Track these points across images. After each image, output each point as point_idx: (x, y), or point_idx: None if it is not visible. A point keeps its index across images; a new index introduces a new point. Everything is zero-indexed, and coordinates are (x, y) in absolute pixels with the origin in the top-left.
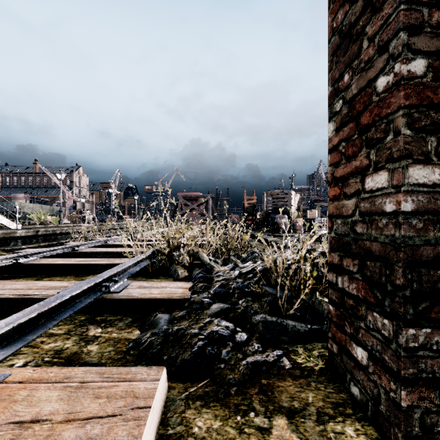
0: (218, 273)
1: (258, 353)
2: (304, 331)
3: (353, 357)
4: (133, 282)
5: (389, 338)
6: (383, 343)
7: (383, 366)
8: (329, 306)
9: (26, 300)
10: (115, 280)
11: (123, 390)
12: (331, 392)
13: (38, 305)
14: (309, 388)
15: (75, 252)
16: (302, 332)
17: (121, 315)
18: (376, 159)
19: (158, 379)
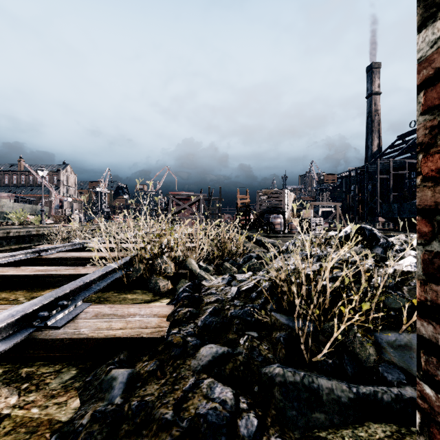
0: (210, 291)
1: None
2: (349, 400)
3: None
4: (89, 307)
5: None
6: None
7: None
8: (423, 386)
9: None
10: (62, 305)
11: None
12: None
13: None
14: None
15: (41, 258)
16: (346, 402)
17: (62, 364)
18: None
19: None
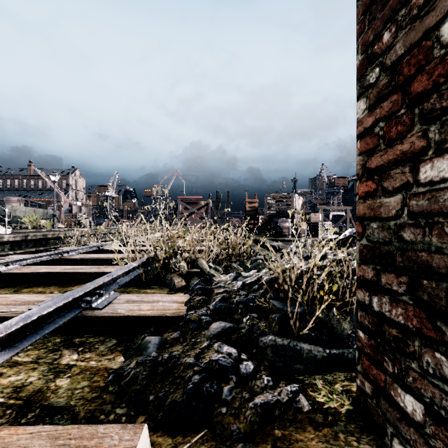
0: (219, 284)
1: (268, 390)
2: (322, 358)
3: (398, 406)
4: (120, 295)
5: None
6: None
7: None
8: (359, 332)
9: None
10: (99, 293)
11: None
12: None
13: None
14: (337, 444)
15: (64, 259)
16: (320, 358)
17: (104, 336)
18: (440, 137)
19: (133, 447)
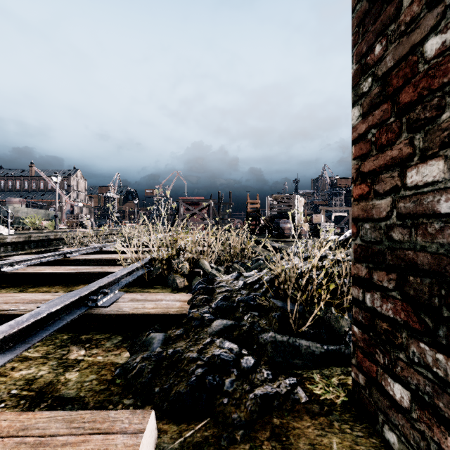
0: (221, 284)
1: (267, 382)
2: (320, 353)
3: (388, 394)
4: (125, 294)
5: (445, 379)
6: (435, 384)
7: (435, 414)
8: (353, 327)
9: (0, 316)
10: (104, 292)
11: (94, 448)
12: (359, 435)
13: (6, 326)
14: (331, 431)
15: (67, 259)
16: (318, 354)
17: (110, 333)
18: (424, 145)
19: (142, 429)
